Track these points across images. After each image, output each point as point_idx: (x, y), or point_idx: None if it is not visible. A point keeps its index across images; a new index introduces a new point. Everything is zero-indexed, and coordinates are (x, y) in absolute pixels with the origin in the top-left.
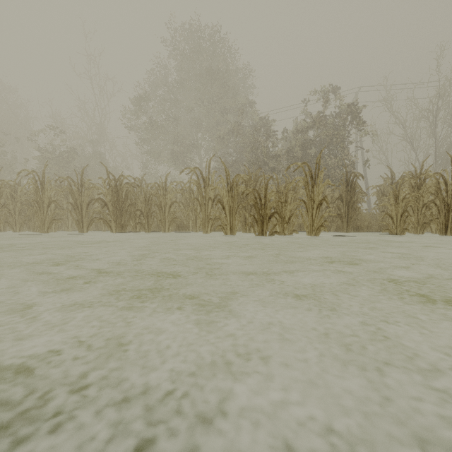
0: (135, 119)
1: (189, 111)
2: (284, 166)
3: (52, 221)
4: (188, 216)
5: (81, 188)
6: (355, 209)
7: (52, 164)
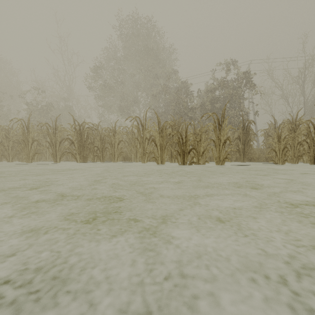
0: (94, 83)
1: (132, 77)
2: (199, 115)
3: (35, 154)
4: (131, 151)
5: (55, 131)
6: (249, 146)
7: (36, 114)
